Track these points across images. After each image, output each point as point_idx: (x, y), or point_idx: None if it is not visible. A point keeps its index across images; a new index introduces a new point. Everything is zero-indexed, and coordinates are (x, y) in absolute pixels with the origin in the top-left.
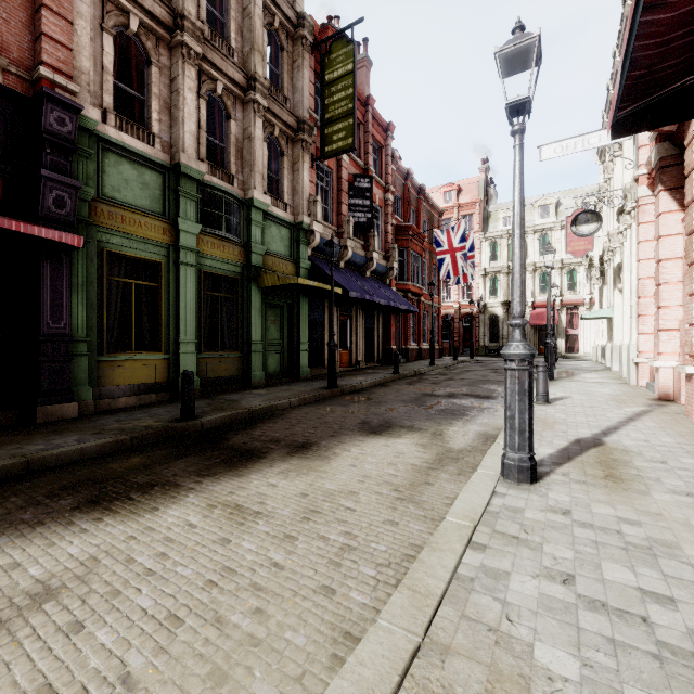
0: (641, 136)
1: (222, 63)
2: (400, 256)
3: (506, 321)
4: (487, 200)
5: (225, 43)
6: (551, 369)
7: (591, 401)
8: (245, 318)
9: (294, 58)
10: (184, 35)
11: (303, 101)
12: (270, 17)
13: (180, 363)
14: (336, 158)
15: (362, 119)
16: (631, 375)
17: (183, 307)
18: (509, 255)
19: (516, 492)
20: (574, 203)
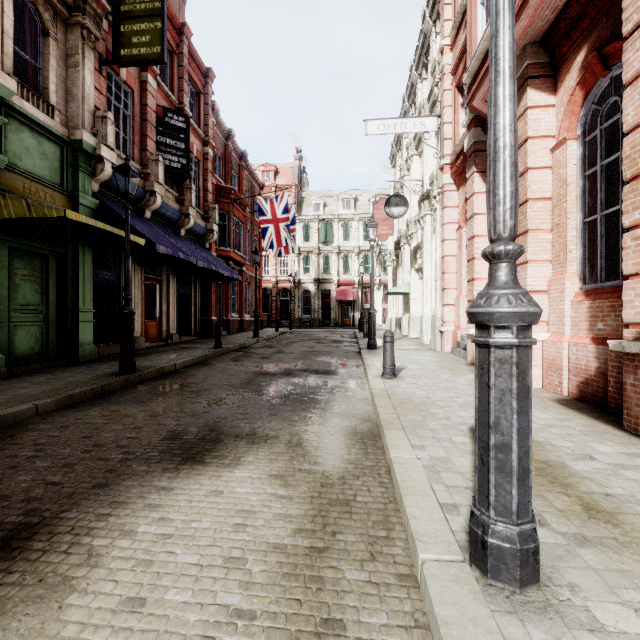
0: (446, 129)
1: None
2: (221, 220)
3: (317, 296)
4: (301, 186)
5: None
6: (374, 338)
7: (428, 371)
8: None
9: None
10: None
11: None
12: None
13: None
14: (139, 79)
15: (176, 48)
16: (437, 342)
17: None
18: (319, 237)
19: (548, 634)
20: (367, 201)
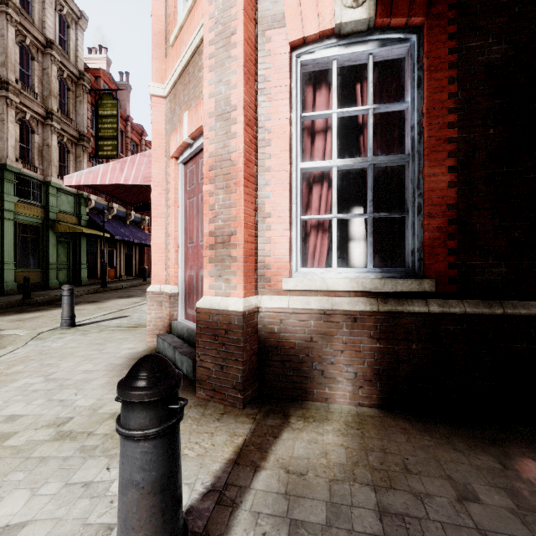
0: None
1: (31, 104)
2: None
3: None
4: None
5: (31, 91)
6: None
7: None
8: (45, 249)
9: (77, 95)
10: (9, 93)
11: (83, 122)
12: (61, 72)
13: (5, 275)
14: None
15: (124, 129)
16: None
17: (7, 243)
18: None
19: None
20: None
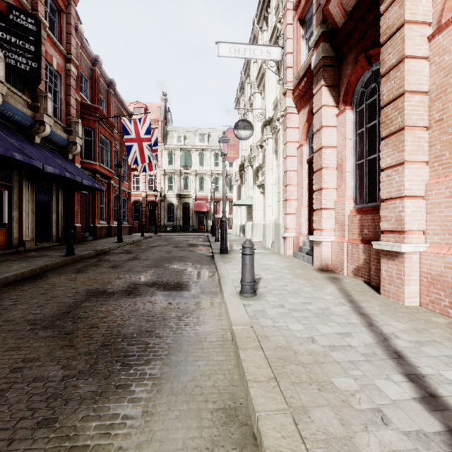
0: (288, 58)
1: None
2: (87, 135)
3: (179, 208)
4: (166, 122)
5: None
6: (226, 243)
7: (285, 281)
8: None
9: None
10: None
11: None
12: None
13: None
14: None
15: None
16: (281, 247)
17: None
18: (180, 162)
19: None
20: (217, 137)
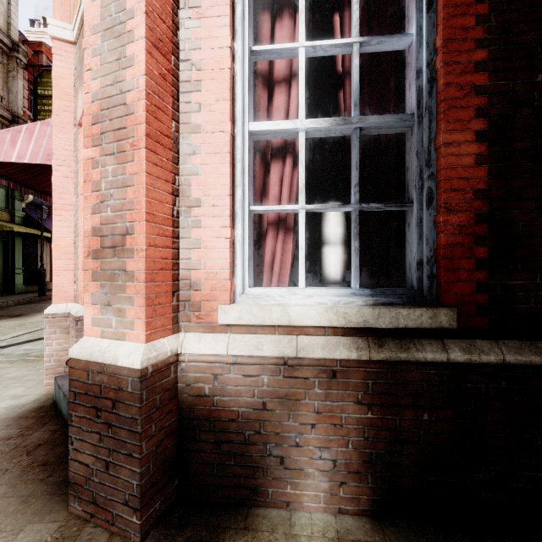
0: None
1: None
2: None
3: None
4: None
5: None
6: None
7: None
8: None
9: (9, 68)
10: None
11: (17, 101)
12: None
13: None
14: None
15: None
16: None
17: None
18: None
19: None
20: None
